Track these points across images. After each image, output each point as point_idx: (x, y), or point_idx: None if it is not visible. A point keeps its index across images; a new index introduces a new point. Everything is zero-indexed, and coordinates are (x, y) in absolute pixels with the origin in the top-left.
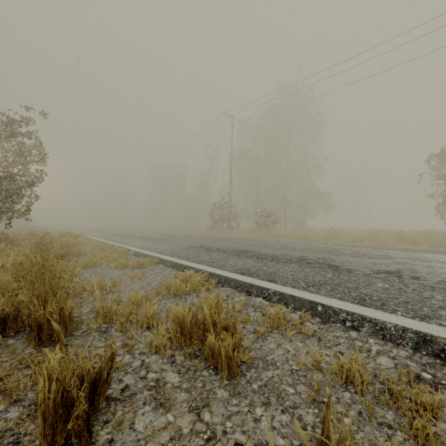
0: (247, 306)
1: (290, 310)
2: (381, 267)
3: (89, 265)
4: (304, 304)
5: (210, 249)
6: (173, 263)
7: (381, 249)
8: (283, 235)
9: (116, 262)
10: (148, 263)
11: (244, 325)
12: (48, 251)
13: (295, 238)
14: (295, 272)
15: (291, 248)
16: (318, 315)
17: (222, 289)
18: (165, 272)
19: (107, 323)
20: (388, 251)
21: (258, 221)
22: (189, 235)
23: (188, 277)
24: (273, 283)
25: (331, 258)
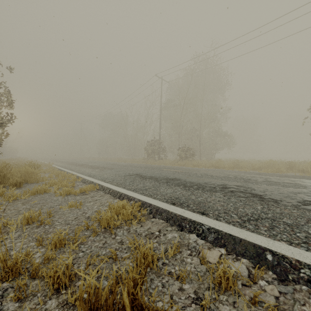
0: (181, 247)
1: (231, 255)
2: (303, 196)
3: (38, 192)
4: (247, 249)
5: (144, 177)
6: (111, 190)
7: (285, 176)
8: (199, 164)
9: (63, 189)
10: (90, 189)
11: (181, 282)
12: (7, 179)
13: (209, 167)
14: (223, 202)
15: (211, 176)
16: (270, 267)
17: (154, 221)
18: (102, 200)
19: (10, 280)
20: (293, 179)
21: (180, 154)
22: (129, 164)
23: (121, 207)
24: (205, 216)
25: (250, 186)
